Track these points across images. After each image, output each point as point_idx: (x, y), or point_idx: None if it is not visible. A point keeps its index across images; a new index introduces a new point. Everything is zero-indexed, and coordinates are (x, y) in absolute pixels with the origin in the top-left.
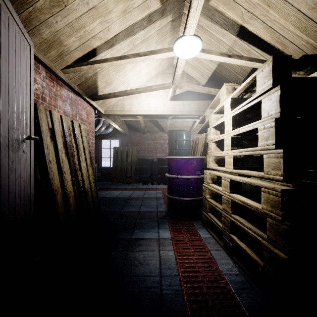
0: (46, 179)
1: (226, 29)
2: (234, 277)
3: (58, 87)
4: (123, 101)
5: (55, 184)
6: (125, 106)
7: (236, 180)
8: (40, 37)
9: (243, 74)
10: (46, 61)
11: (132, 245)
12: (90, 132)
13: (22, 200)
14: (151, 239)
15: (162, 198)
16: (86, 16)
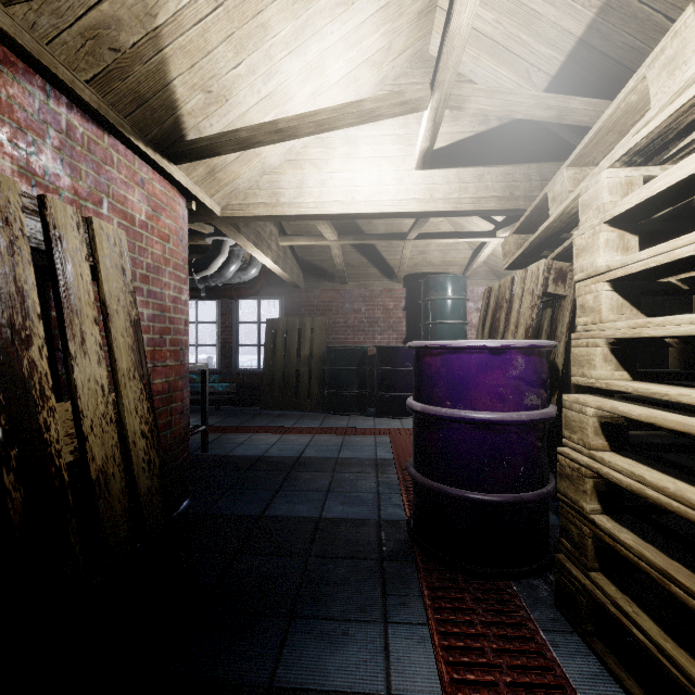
0: None
1: None
2: None
3: None
4: (275, 176)
5: None
6: (280, 190)
7: None
8: None
9: None
10: None
11: None
12: (167, 266)
13: None
14: None
15: (393, 466)
16: None
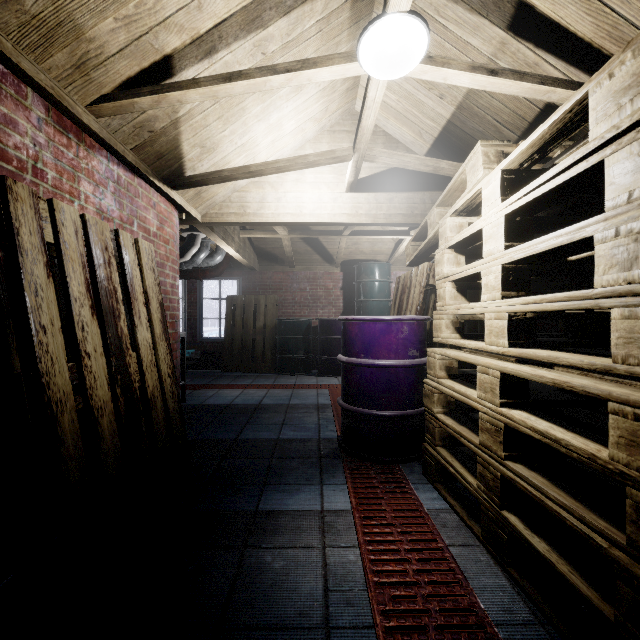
0: (31, 374)
1: (481, 15)
2: (520, 632)
3: (81, 150)
4: (243, 193)
5: (56, 386)
6: (247, 204)
7: (519, 374)
8: (19, 9)
9: (516, 126)
10: (43, 79)
11: (256, 532)
12: (168, 262)
13: None
14: (305, 513)
15: (330, 408)
16: None
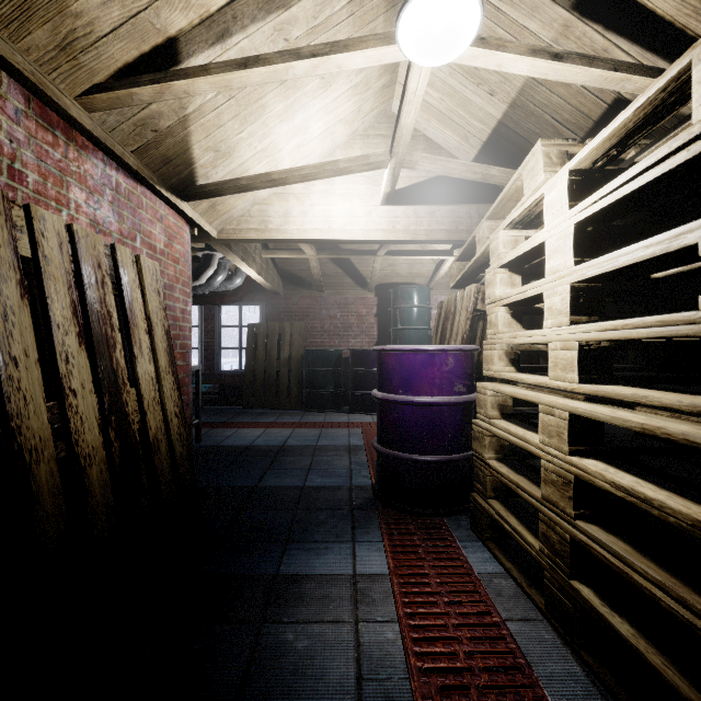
0: None
1: None
2: None
3: (71, 151)
4: (264, 206)
5: (29, 431)
6: (269, 218)
7: (595, 417)
8: None
9: (579, 126)
10: (20, 62)
11: (276, 602)
12: (177, 284)
13: None
14: (334, 578)
15: (363, 450)
16: None
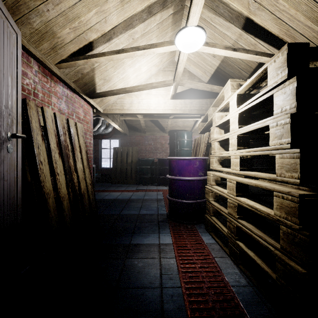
0: (37, 182)
1: (230, 22)
2: (241, 289)
3: (52, 83)
4: (122, 99)
5: (46, 187)
6: (124, 104)
7: (243, 182)
8: (31, 27)
9: (248, 70)
10: (38, 54)
11: (130, 252)
12: (88, 132)
13: (6, 206)
14: (151, 245)
15: (163, 200)
16: (81, 5)
